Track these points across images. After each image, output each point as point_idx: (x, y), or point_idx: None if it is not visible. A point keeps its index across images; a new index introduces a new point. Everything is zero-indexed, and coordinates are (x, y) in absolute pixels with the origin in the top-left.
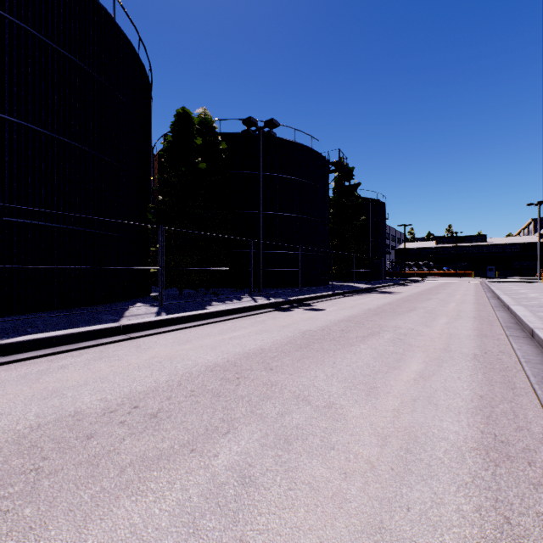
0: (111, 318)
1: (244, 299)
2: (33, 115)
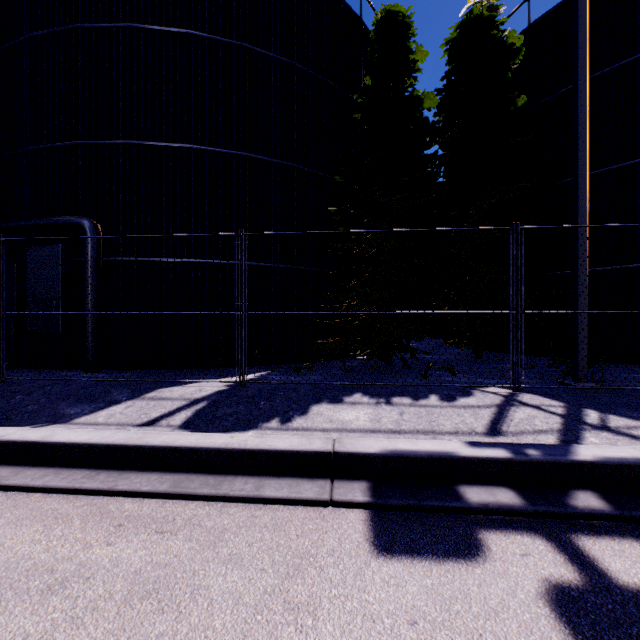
0: (117, 397)
1: (473, 397)
2: (138, 128)
